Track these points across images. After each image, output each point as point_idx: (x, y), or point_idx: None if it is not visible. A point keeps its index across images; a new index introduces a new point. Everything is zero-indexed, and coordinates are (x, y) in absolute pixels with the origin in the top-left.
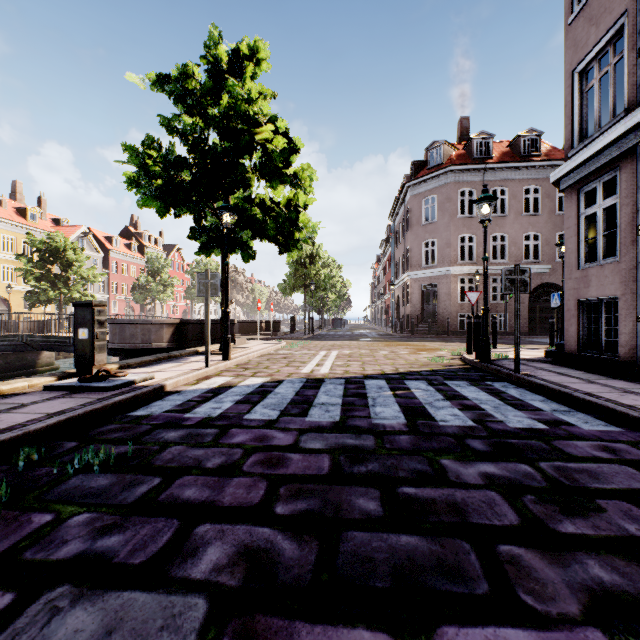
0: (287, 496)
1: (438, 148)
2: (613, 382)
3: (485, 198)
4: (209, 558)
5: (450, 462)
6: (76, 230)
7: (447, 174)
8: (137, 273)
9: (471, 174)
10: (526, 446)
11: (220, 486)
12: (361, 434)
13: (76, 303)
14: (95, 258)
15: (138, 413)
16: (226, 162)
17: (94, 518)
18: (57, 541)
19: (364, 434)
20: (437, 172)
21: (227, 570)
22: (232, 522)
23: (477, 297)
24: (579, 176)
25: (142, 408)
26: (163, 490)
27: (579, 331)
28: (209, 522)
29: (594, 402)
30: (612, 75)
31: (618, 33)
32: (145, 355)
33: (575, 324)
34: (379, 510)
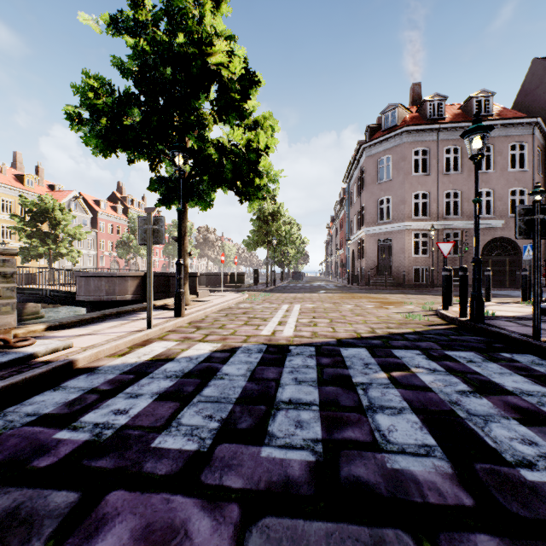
0: None
1: (393, 111)
2: None
3: (479, 128)
4: None
5: None
6: (68, 194)
7: (402, 135)
8: (122, 232)
9: (425, 134)
10: None
11: None
12: (382, 525)
13: None
14: (85, 219)
15: None
16: (178, 97)
17: None
18: None
19: (388, 525)
20: (392, 133)
21: None
22: None
23: (450, 248)
24: None
25: (5, 411)
26: None
27: None
28: None
29: None
30: None
31: None
32: (110, 307)
33: None
34: None
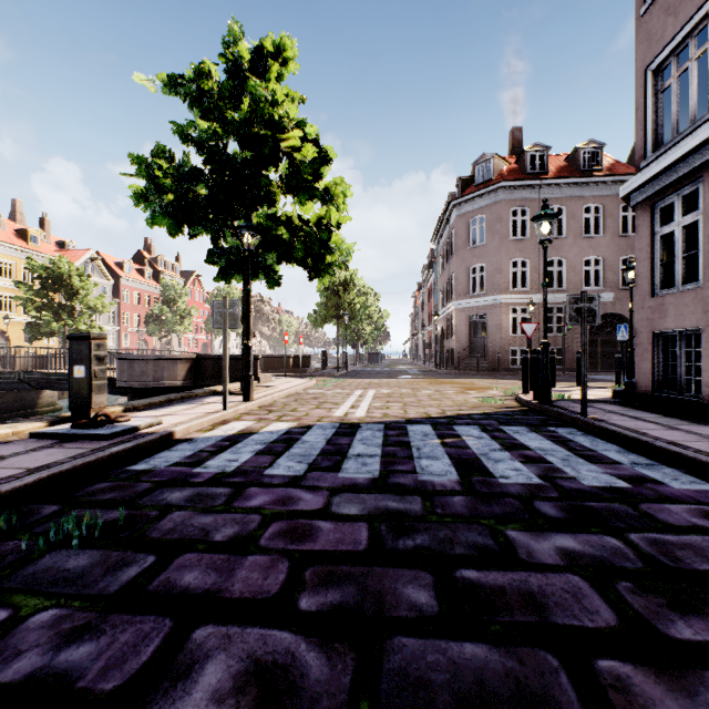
0: (314, 583)
1: (487, 162)
2: (698, 428)
3: (545, 215)
4: (207, 681)
5: (518, 533)
6: (83, 254)
7: (497, 191)
8: (151, 302)
9: (524, 191)
10: (609, 511)
11: (230, 568)
12: (406, 495)
13: (71, 336)
14: (104, 286)
15: (139, 467)
16: (247, 174)
17: (62, 616)
18: (7, 653)
19: (409, 495)
20: (486, 189)
21: (230, 701)
22: (242, 622)
23: (534, 329)
24: (654, 189)
25: (144, 460)
26: (157, 574)
27: (653, 368)
28: (212, 622)
29: (682, 454)
30: (693, 72)
31: (700, 23)
32: (157, 395)
33: (649, 360)
34: (433, 604)
